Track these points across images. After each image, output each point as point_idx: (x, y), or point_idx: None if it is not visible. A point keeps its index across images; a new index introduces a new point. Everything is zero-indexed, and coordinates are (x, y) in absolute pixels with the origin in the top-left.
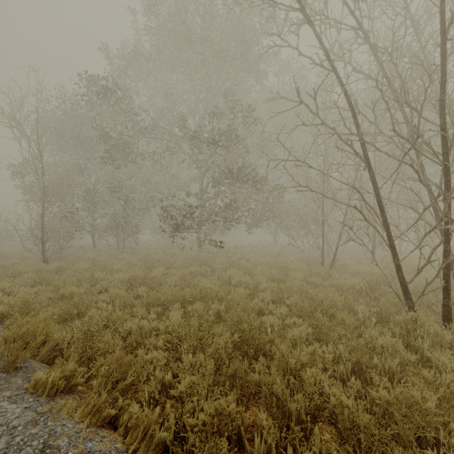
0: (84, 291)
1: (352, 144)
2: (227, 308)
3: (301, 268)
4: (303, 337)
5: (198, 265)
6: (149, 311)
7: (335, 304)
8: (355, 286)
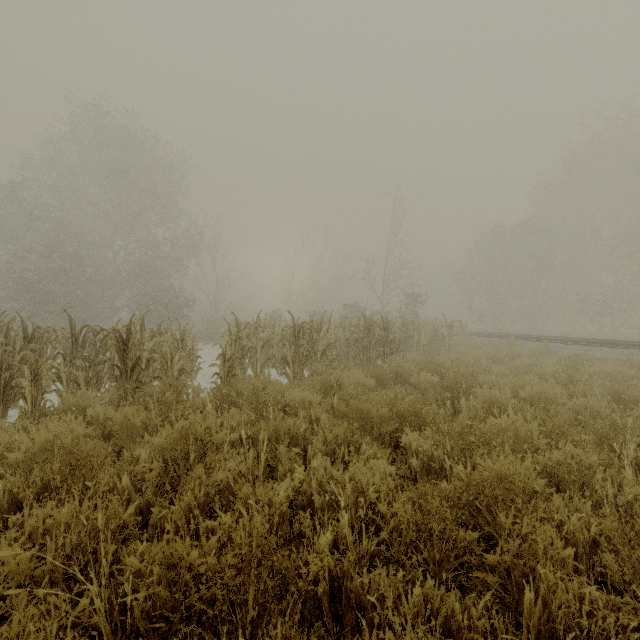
0: None
1: None
2: None
3: None
4: None
5: None
6: None
7: None
8: None
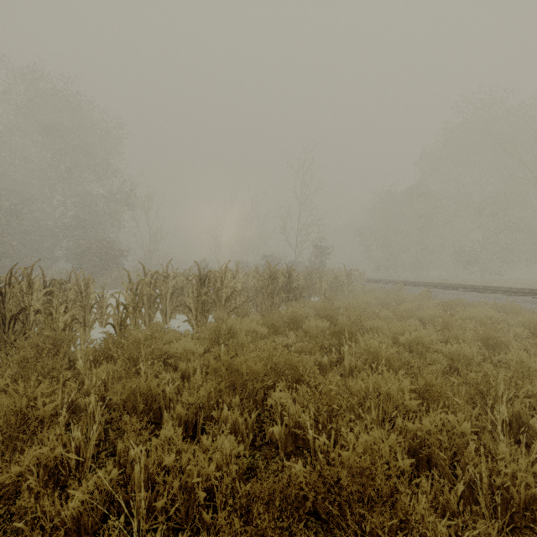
0: None
1: None
2: None
3: None
4: None
5: None
6: None
7: None
8: None
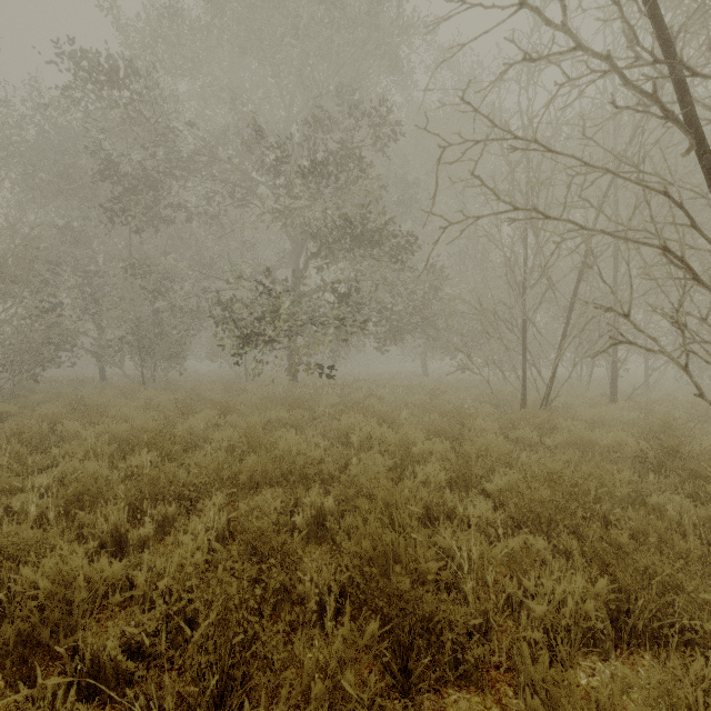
0: (7, 466)
1: (655, 90)
2: (341, 503)
3: (486, 413)
4: (590, 615)
5: (287, 409)
6: (144, 514)
7: (604, 492)
8: (627, 448)
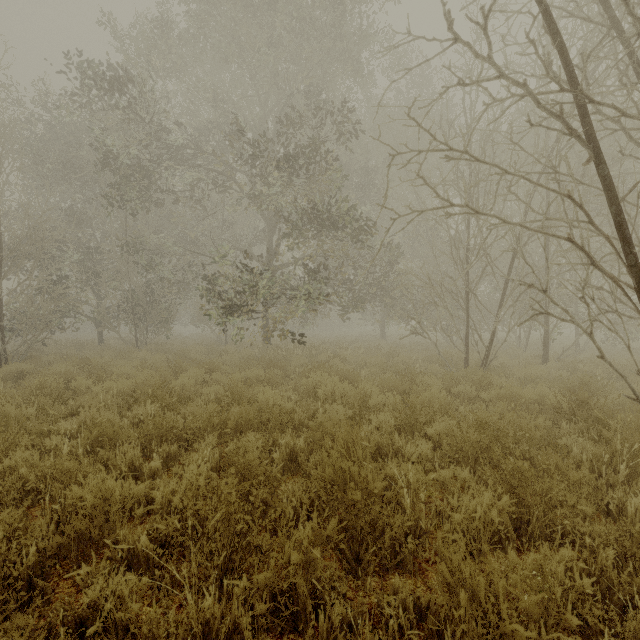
0: (35, 414)
1: (562, 112)
2: (310, 444)
3: (434, 371)
4: (494, 520)
5: (263, 368)
6: (152, 452)
7: (523, 435)
8: (547, 400)
